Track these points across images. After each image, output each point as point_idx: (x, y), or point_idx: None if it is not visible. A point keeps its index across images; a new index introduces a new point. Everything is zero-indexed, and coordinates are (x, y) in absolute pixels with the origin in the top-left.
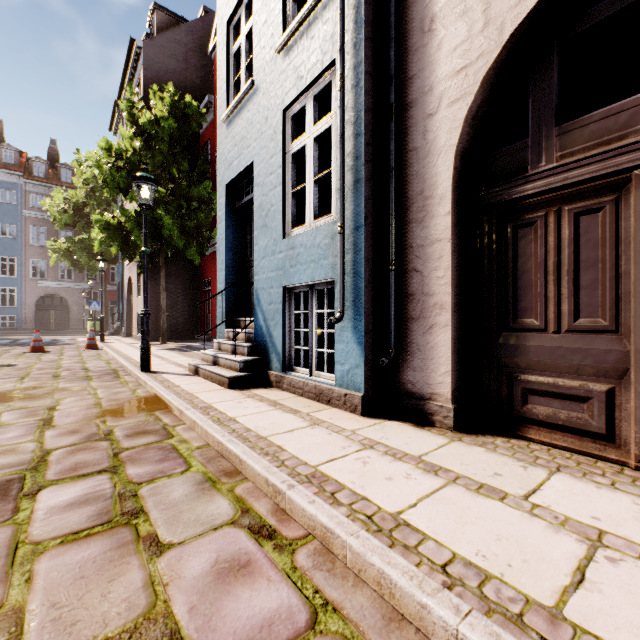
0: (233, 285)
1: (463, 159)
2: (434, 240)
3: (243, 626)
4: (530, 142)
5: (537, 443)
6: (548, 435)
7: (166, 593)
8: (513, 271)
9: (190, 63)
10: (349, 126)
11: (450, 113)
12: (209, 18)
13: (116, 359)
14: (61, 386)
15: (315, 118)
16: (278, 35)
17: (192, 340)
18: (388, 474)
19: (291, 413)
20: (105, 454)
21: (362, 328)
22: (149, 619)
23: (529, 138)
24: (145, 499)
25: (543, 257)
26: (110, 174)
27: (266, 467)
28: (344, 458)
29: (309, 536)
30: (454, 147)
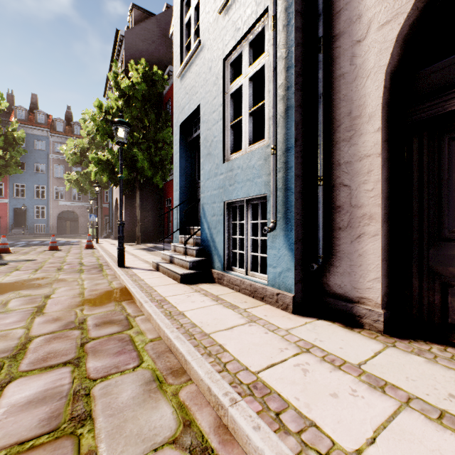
0: (185, 201)
1: (392, 79)
2: (362, 156)
3: None
4: None
5: None
6: None
7: None
8: (448, 182)
9: (157, 45)
10: (281, 61)
11: (380, 36)
12: (170, 12)
13: (103, 256)
14: (60, 277)
15: (250, 61)
16: None
17: (158, 242)
18: (332, 388)
19: (230, 308)
20: (74, 344)
21: (293, 236)
22: None
23: None
24: (95, 400)
25: None
26: (101, 125)
27: (209, 372)
28: (283, 364)
29: None
30: (384, 67)
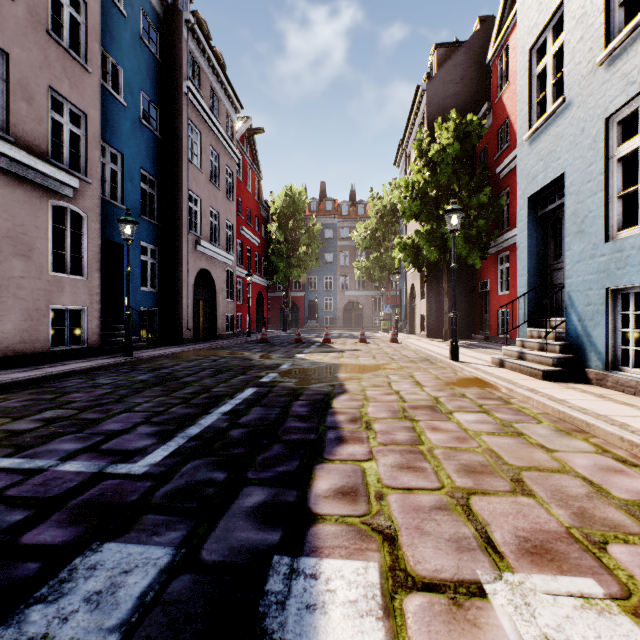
0: (535, 288)
1: None
2: None
3: (630, 488)
4: None
5: None
6: None
7: (568, 465)
8: None
9: (466, 80)
10: None
11: None
12: (485, 26)
13: (420, 350)
14: (402, 365)
15: None
16: (598, 48)
17: (469, 339)
18: None
19: (625, 405)
20: (472, 404)
21: None
22: (564, 470)
23: None
24: (520, 429)
25: None
26: (407, 205)
27: (617, 430)
28: None
29: None
30: None
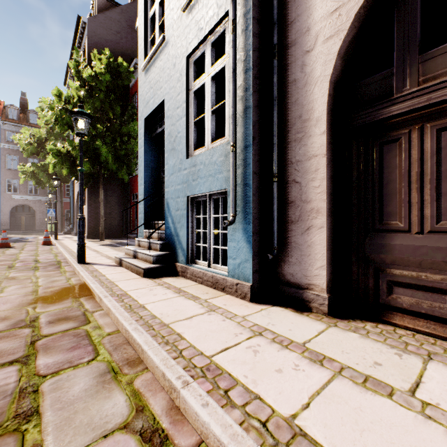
0: (150, 196)
1: (335, 88)
2: (311, 156)
3: None
4: (395, 70)
5: (401, 328)
6: (412, 321)
7: None
8: (379, 181)
9: (122, 36)
10: (240, 63)
11: (325, 48)
12: (136, 3)
13: (62, 253)
14: (11, 275)
15: (212, 61)
16: None
17: (124, 238)
18: (278, 365)
19: (192, 300)
20: (23, 342)
21: (250, 229)
22: None
23: (394, 67)
24: (44, 396)
25: (407, 168)
26: (60, 114)
27: (164, 359)
28: (236, 347)
29: (202, 444)
30: (329, 76)
